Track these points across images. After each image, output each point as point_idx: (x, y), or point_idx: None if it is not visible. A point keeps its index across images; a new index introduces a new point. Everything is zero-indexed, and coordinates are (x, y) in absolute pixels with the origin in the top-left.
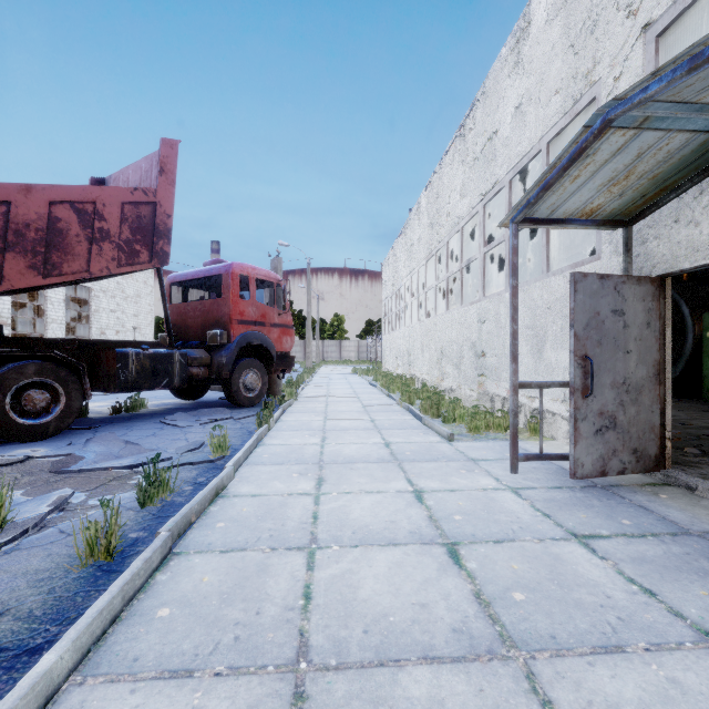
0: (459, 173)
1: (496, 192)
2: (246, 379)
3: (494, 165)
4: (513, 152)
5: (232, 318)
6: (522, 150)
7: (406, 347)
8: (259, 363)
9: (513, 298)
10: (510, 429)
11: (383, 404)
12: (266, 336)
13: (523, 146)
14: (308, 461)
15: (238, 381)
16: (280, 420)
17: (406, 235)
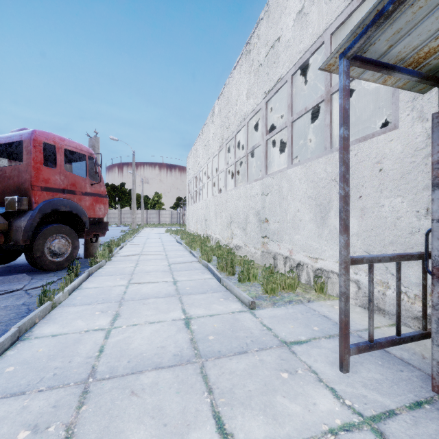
0: (245, 80)
1: (278, 88)
2: (52, 244)
3: (277, 66)
4: (295, 50)
5: (33, 184)
6: (304, 46)
7: (203, 214)
8: (69, 229)
9: (345, 152)
10: (339, 316)
11: (186, 262)
12: (76, 203)
13: (305, 43)
14: (71, 377)
15: (42, 247)
16: (80, 287)
17: (203, 135)
